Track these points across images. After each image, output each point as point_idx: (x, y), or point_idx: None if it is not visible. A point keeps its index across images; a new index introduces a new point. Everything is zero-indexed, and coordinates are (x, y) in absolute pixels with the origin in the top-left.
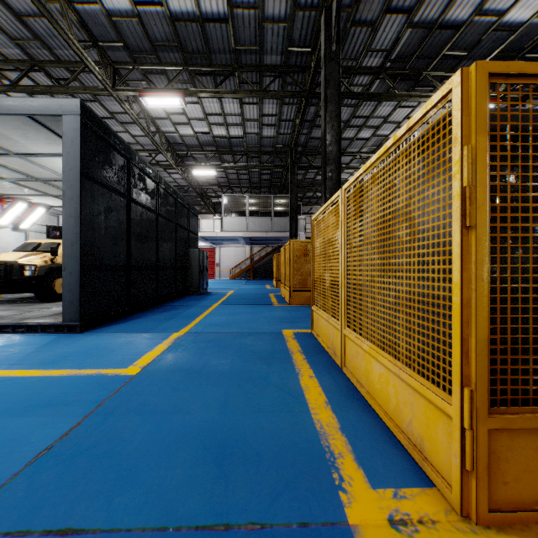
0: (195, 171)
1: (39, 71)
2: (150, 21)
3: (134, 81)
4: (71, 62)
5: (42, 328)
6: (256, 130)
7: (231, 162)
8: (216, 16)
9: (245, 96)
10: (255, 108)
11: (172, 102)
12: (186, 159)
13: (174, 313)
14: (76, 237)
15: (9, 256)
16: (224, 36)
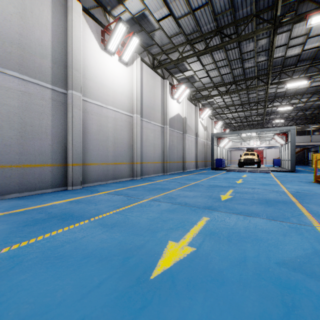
0: (274, 121)
1: (239, 105)
2: (289, 91)
3: (269, 101)
4: (252, 102)
5: (285, 171)
6: (311, 103)
7: (288, 113)
8: (314, 85)
9: (318, 101)
10: (315, 98)
11: (288, 108)
12: (266, 115)
13: (303, 171)
14: (294, 153)
15: (249, 157)
16: (314, 88)
